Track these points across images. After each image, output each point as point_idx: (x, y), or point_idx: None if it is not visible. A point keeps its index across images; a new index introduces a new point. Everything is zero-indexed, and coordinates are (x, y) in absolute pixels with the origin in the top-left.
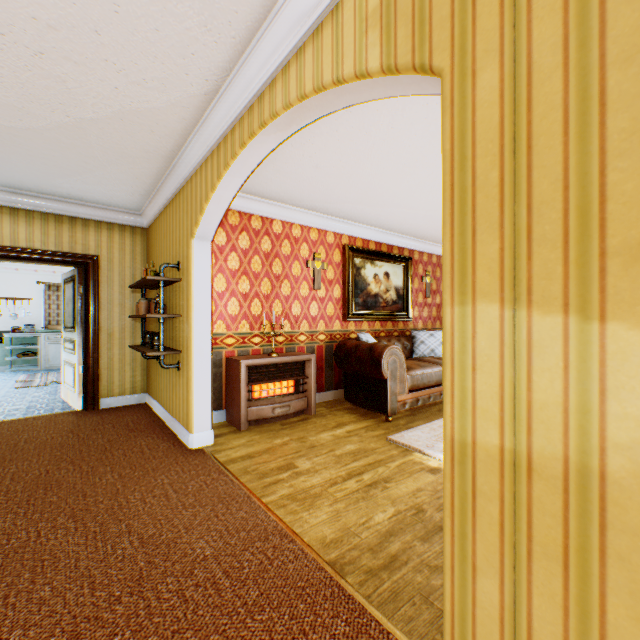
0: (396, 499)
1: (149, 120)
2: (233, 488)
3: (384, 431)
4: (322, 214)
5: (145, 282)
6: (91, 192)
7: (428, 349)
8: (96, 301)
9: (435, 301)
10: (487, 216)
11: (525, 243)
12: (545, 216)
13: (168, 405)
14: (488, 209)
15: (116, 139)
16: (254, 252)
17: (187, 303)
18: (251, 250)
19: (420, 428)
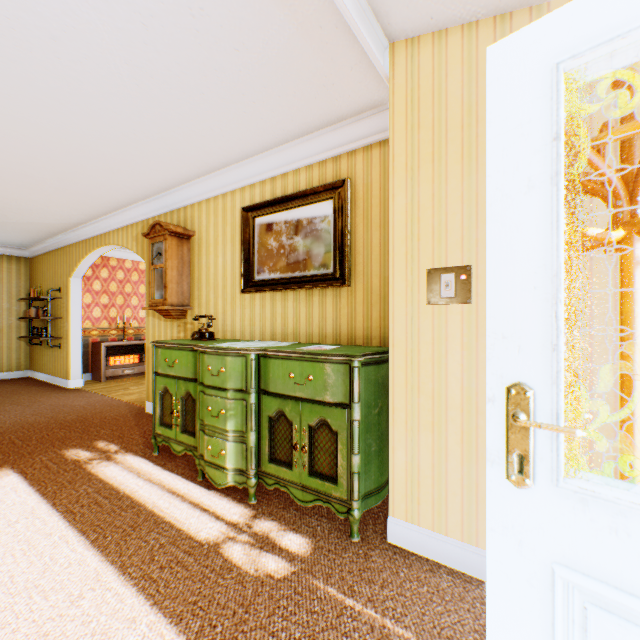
0: None
1: (48, 225)
2: (94, 394)
3: None
4: None
5: (37, 298)
6: None
7: None
8: None
9: None
10: None
11: None
12: None
13: (52, 371)
14: None
15: (25, 227)
16: (112, 280)
17: (67, 311)
18: (110, 278)
19: None
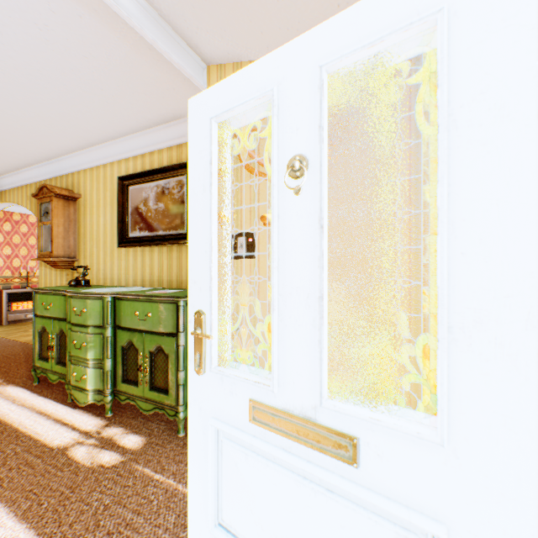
0: None
1: None
2: None
3: None
4: None
5: None
6: None
7: None
8: None
9: None
10: None
11: None
12: None
13: None
14: None
15: None
16: (16, 233)
17: None
18: (13, 232)
19: None
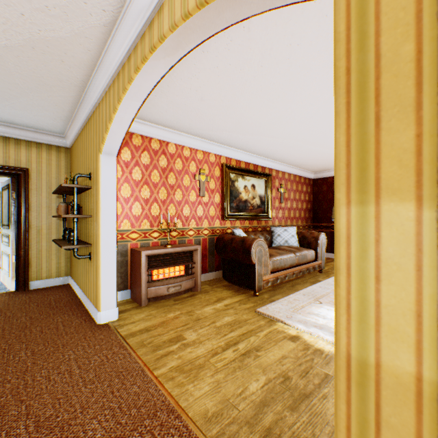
0: (266, 367)
1: (58, 49)
2: (130, 362)
3: (253, 304)
4: (206, 140)
5: (62, 189)
6: (20, 116)
7: (283, 240)
8: (26, 204)
9: (287, 206)
10: (397, 98)
11: None
12: None
13: (83, 287)
14: (398, 90)
15: (32, 67)
16: (153, 167)
17: (96, 206)
18: (151, 165)
19: (280, 301)
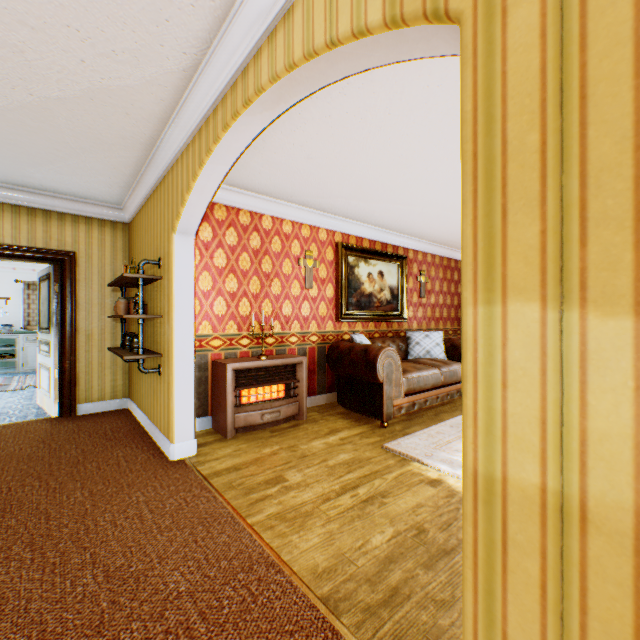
0: (395, 517)
1: (123, 100)
2: (216, 506)
3: (379, 438)
4: (314, 210)
5: (123, 280)
6: (66, 183)
7: (423, 350)
8: (73, 300)
9: (430, 301)
10: (523, 191)
11: (577, 223)
12: (607, 187)
13: (149, 412)
14: (524, 182)
15: (88, 122)
16: (242, 249)
17: (168, 302)
18: (239, 247)
19: (417, 434)
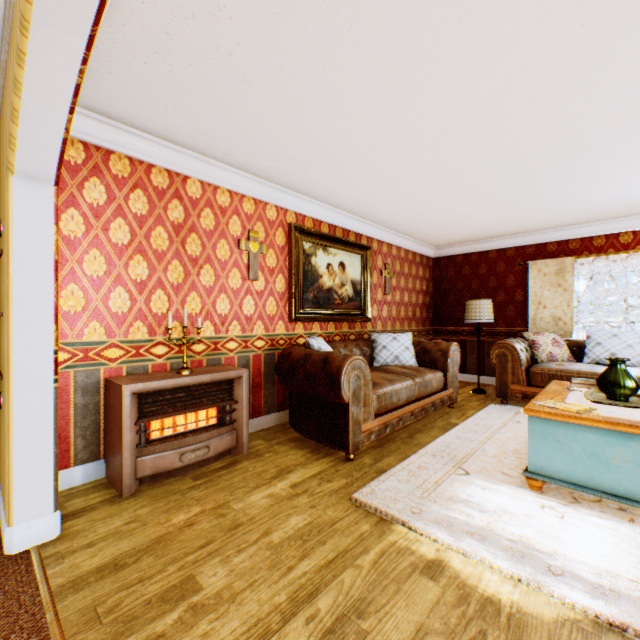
0: None
1: None
2: None
3: (345, 480)
4: (260, 179)
5: None
6: None
7: (392, 356)
8: None
9: (395, 299)
10: None
11: None
12: None
13: None
14: None
15: None
16: (156, 221)
17: (5, 291)
18: (151, 217)
19: (395, 472)
